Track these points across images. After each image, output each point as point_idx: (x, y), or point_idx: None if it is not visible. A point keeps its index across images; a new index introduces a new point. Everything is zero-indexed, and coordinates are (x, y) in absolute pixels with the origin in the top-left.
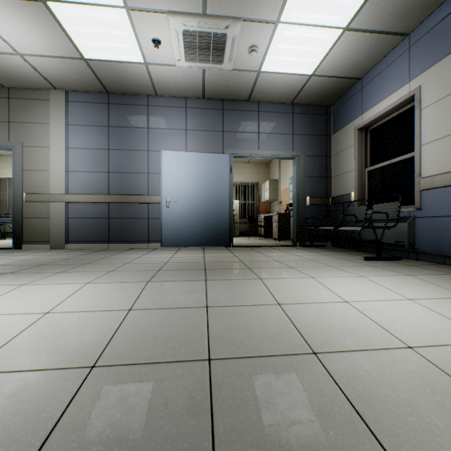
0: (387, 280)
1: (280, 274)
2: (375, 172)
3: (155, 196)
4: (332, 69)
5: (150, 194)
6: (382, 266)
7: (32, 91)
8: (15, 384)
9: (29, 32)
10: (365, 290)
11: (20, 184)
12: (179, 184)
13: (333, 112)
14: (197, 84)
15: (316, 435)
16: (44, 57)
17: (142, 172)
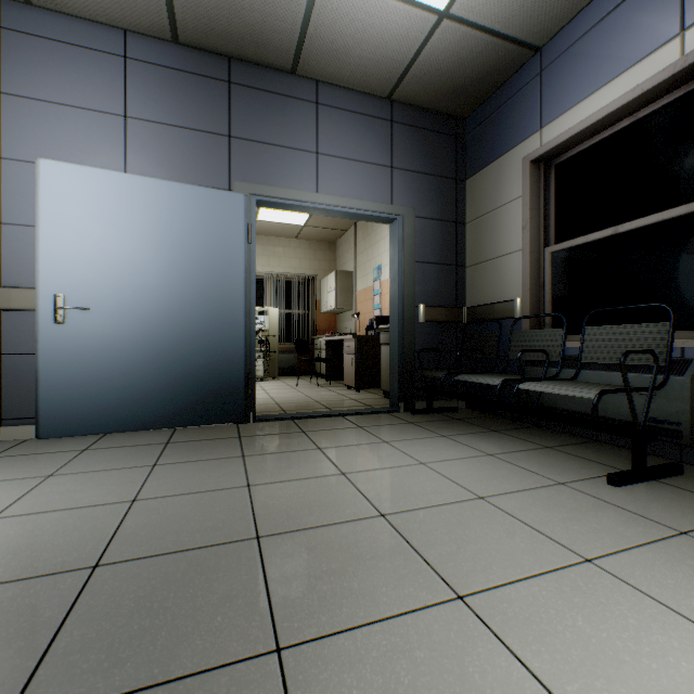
0: None
1: None
2: (571, 254)
3: (22, 289)
4: (491, 2)
5: (7, 283)
6: None
7: None
8: None
9: None
10: None
11: None
12: (98, 259)
13: (470, 132)
14: None
15: None
16: None
17: None
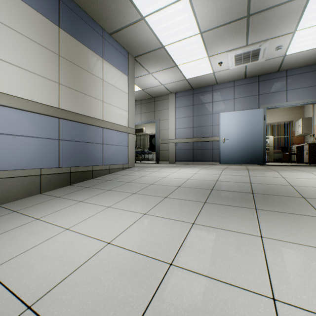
0: None
1: (290, 171)
2: None
3: (216, 137)
4: None
5: (213, 136)
6: None
7: (162, 96)
8: (201, 181)
9: (168, 77)
10: None
11: (158, 136)
12: (230, 129)
13: None
14: (241, 73)
15: (281, 192)
16: (170, 83)
17: (209, 125)
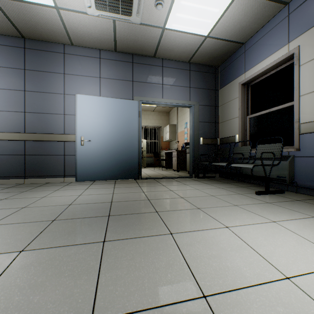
0: (301, 226)
1: (191, 222)
2: (255, 119)
3: (71, 135)
4: (223, 32)
5: (66, 133)
6: (277, 202)
7: None
8: None
9: None
10: (293, 248)
11: None
12: (93, 124)
13: (220, 71)
14: (109, 36)
15: None
16: None
17: (58, 113)
